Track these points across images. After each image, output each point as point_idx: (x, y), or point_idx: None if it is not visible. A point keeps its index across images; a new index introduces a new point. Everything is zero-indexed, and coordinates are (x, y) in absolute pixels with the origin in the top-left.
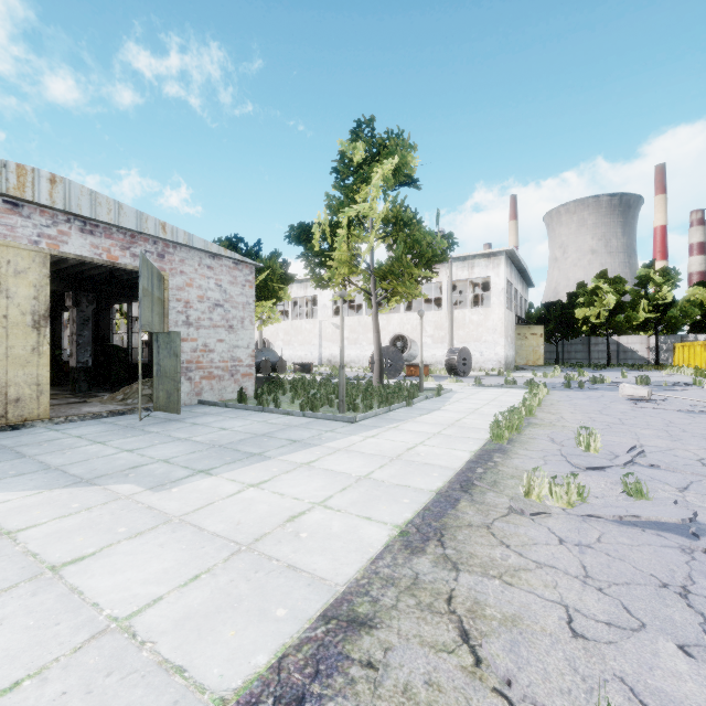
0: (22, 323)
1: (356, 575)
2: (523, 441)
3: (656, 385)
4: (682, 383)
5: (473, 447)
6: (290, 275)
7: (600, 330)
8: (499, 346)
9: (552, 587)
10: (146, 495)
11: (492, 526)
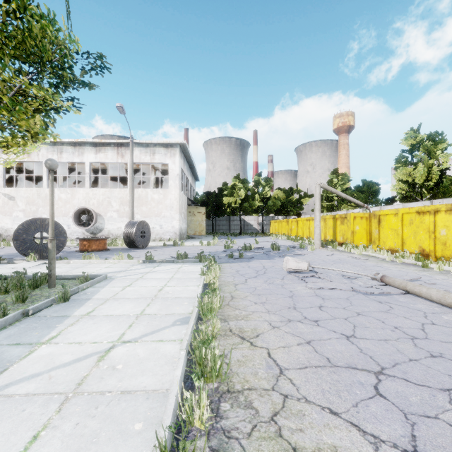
0: None
1: None
2: None
3: (283, 250)
4: (290, 246)
5: None
6: None
7: (236, 211)
8: (175, 221)
9: None
10: None
11: None
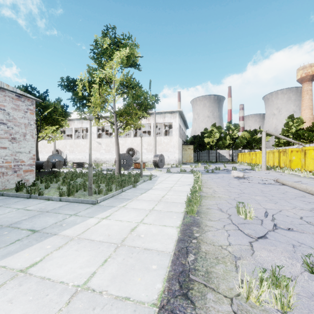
0: None
1: None
2: (205, 212)
3: (239, 170)
4: (246, 169)
5: (177, 221)
6: (68, 112)
7: (213, 147)
8: (176, 154)
9: None
10: None
11: None
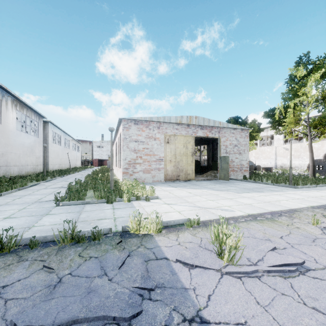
0: (189, 155)
1: (296, 208)
2: None
3: None
4: None
5: None
6: (261, 128)
7: None
8: None
9: None
10: (236, 194)
11: None
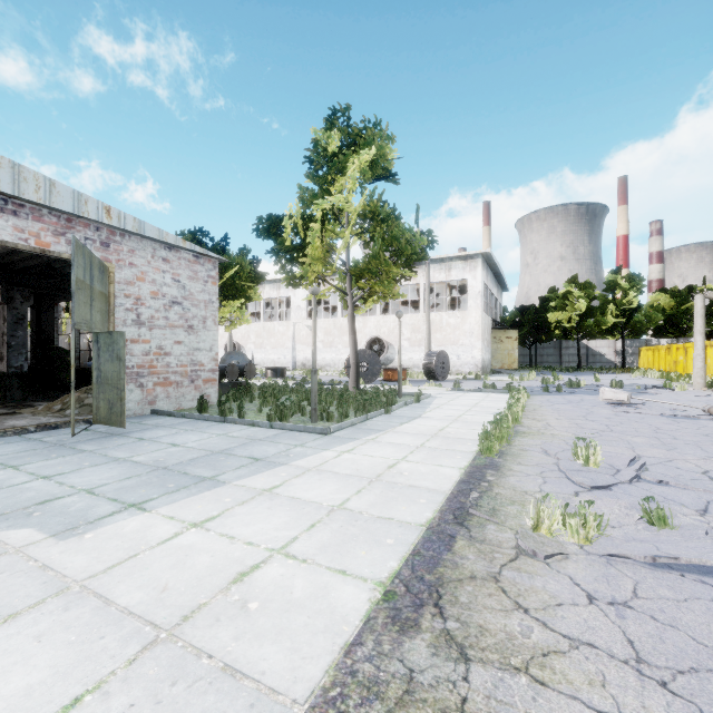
0: None
1: (324, 679)
2: (515, 454)
3: (630, 388)
4: (652, 386)
5: (462, 462)
6: (261, 273)
7: (571, 334)
8: (476, 350)
9: (599, 685)
10: (45, 546)
11: (501, 578)
